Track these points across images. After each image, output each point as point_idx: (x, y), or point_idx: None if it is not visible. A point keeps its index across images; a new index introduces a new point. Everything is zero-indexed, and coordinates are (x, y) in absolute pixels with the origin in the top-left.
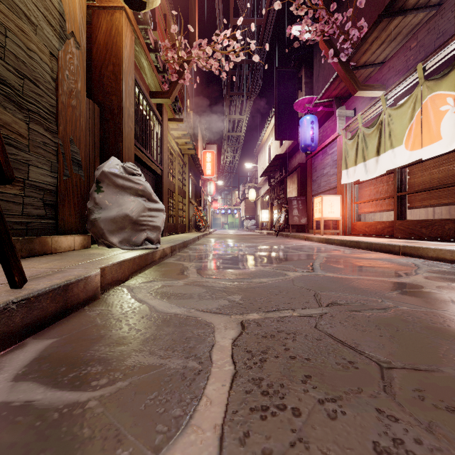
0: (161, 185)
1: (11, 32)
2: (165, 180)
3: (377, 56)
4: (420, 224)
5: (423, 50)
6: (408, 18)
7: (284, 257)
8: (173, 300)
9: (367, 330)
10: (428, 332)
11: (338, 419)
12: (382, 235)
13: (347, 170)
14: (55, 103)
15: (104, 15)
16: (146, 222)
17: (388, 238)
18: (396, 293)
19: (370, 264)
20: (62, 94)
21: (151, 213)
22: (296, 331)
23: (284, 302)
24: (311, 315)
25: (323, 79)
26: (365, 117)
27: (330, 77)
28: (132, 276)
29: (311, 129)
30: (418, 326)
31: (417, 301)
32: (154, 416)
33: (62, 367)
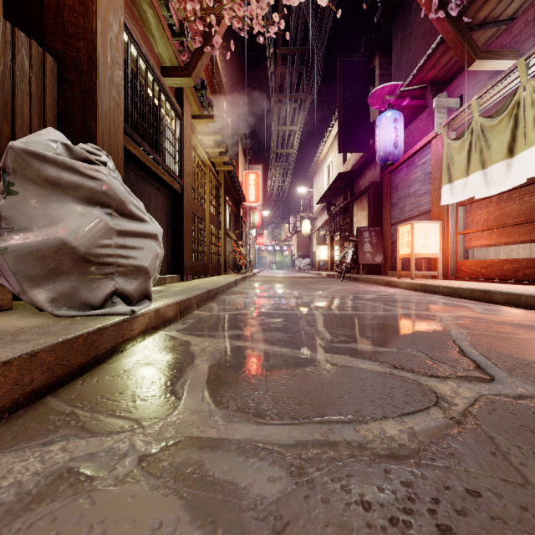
0: (180, 206)
1: None
2: (187, 200)
3: (506, 6)
4: None
5: None
6: None
7: (381, 321)
8: None
9: None
10: None
11: None
12: (514, 280)
13: (451, 184)
14: None
15: None
16: (111, 259)
17: (528, 285)
18: None
19: None
20: None
21: (125, 241)
22: None
23: None
24: None
25: (408, 64)
26: (483, 103)
27: (420, 59)
28: (19, 405)
29: (393, 129)
30: None
31: None
32: None
33: None
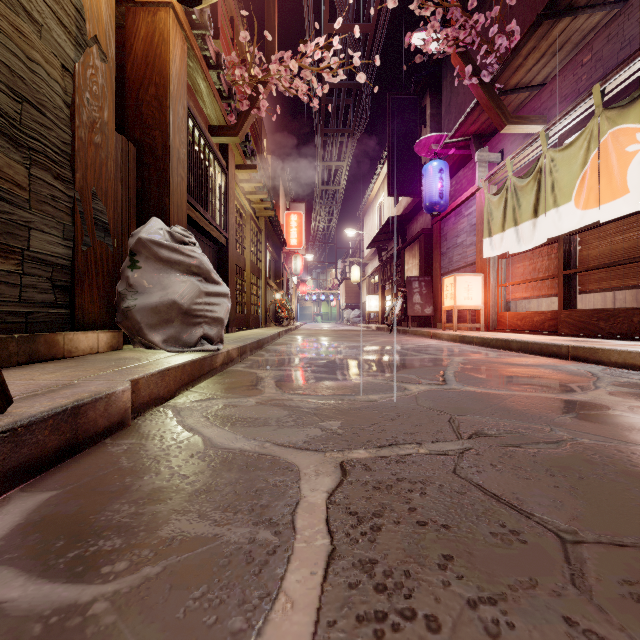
0: (225, 259)
1: (3, 33)
2: (231, 252)
3: (535, 75)
4: (597, 315)
5: (601, 66)
6: (579, 20)
7: (402, 362)
8: (238, 428)
9: (534, 477)
10: (628, 480)
11: (503, 638)
12: (541, 331)
13: (491, 238)
14: (69, 139)
15: (142, 15)
16: (202, 313)
17: (550, 335)
18: (570, 417)
19: (527, 372)
20: (80, 126)
21: (209, 299)
22: (425, 479)
23: (405, 431)
24: (447, 452)
25: (457, 110)
26: (517, 163)
27: (467, 107)
28: (181, 391)
29: (439, 179)
30: (611, 471)
31: (604, 429)
32: (199, 632)
33: (60, 540)
